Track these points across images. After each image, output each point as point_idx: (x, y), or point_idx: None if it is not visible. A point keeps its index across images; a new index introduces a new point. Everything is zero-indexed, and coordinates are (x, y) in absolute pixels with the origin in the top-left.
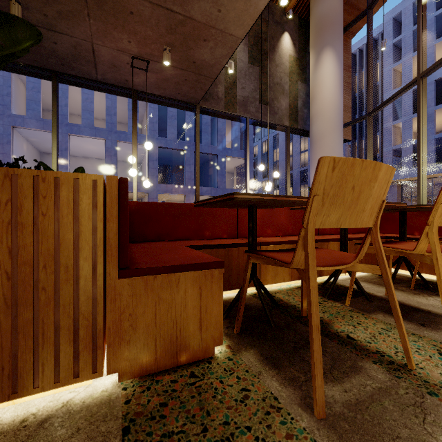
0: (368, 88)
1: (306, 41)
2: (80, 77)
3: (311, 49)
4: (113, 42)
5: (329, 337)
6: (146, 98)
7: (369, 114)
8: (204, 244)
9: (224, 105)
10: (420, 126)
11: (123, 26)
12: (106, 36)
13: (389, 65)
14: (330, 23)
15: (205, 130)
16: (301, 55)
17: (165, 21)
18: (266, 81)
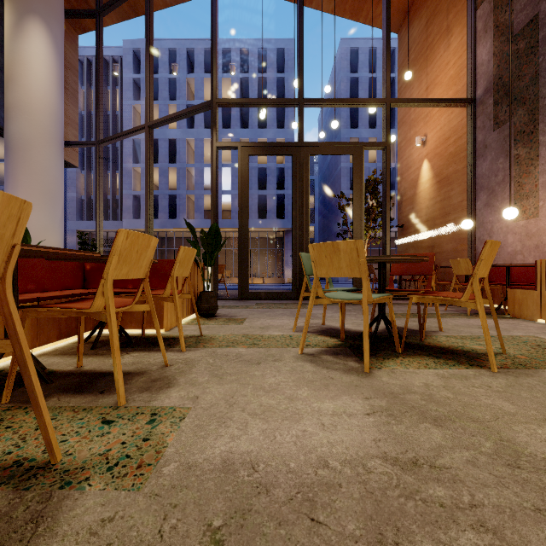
0: (98, 110)
1: None
2: None
3: None
4: None
5: None
6: None
7: (100, 143)
8: None
9: None
10: (148, 176)
11: None
12: None
13: (129, 99)
14: None
15: None
16: None
17: None
18: None
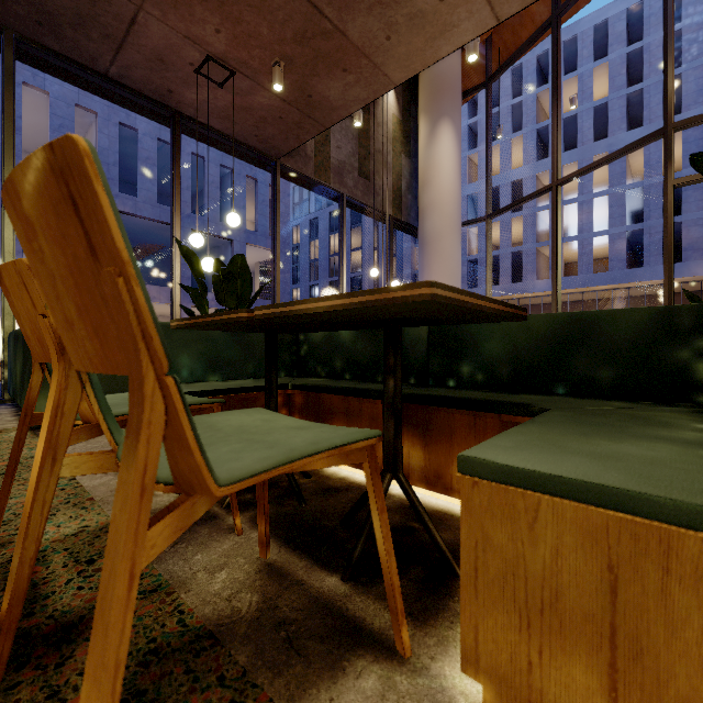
0: (488, 183)
1: (411, 100)
2: (68, 57)
3: (422, 113)
4: (185, 21)
5: None
6: (189, 129)
7: (490, 217)
8: None
9: (314, 168)
10: (556, 242)
11: (221, 3)
12: (177, 7)
13: (464, 151)
14: (449, 87)
15: (211, 194)
16: (405, 118)
17: (301, 22)
18: (367, 145)
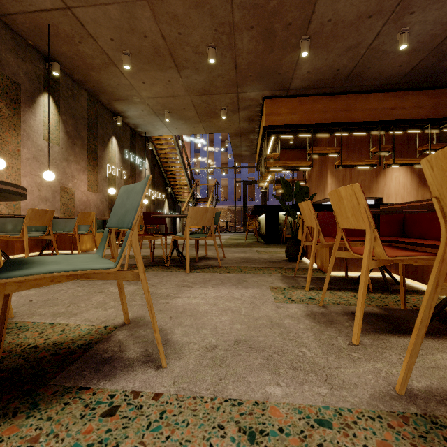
0: None
1: None
2: None
3: None
4: None
5: (338, 288)
6: None
7: None
8: (400, 240)
9: None
10: None
11: None
12: None
13: None
14: None
15: None
16: None
17: None
18: None
